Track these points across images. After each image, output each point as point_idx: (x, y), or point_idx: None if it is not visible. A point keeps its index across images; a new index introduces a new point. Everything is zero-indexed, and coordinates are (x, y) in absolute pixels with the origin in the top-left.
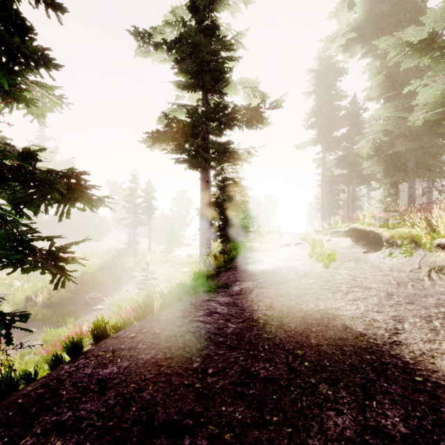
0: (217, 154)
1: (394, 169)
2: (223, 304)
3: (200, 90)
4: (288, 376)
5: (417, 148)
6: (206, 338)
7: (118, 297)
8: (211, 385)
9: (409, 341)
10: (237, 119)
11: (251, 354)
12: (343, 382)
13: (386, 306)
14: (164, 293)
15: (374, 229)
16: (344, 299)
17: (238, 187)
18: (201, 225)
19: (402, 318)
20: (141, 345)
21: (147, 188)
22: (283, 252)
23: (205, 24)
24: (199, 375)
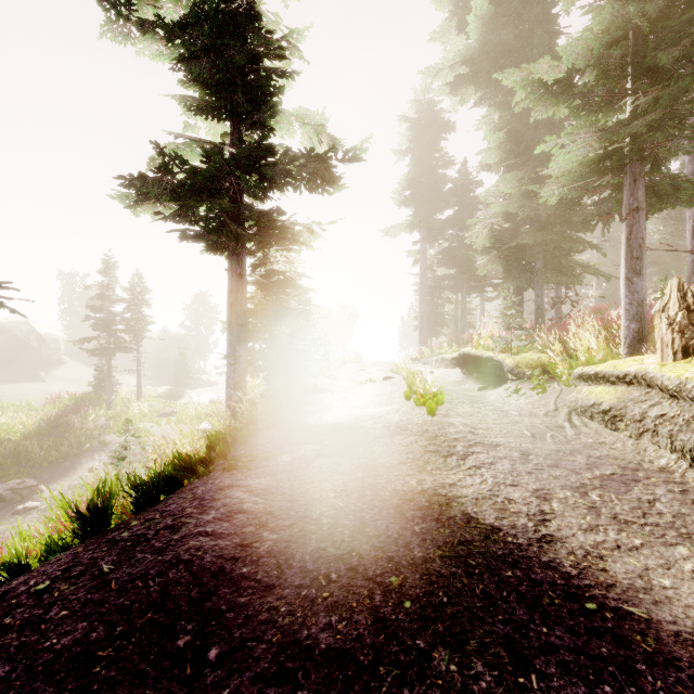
0: (258, 229)
1: (518, 269)
2: (257, 491)
3: (228, 119)
4: (374, 640)
5: (546, 241)
6: (214, 571)
7: (72, 484)
8: (212, 692)
9: (563, 532)
10: (291, 174)
11: (303, 596)
12: (474, 637)
13: (523, 474)
14: (140, 480)
15: (493, 355)
16: (462, 467)
17: (293, 287)
18: (229, 350)
19: (548, 493)
20: (56, 612)
21: (134, 286)
22: (365, 392)
23: (236, 6)
24: (187, 669)
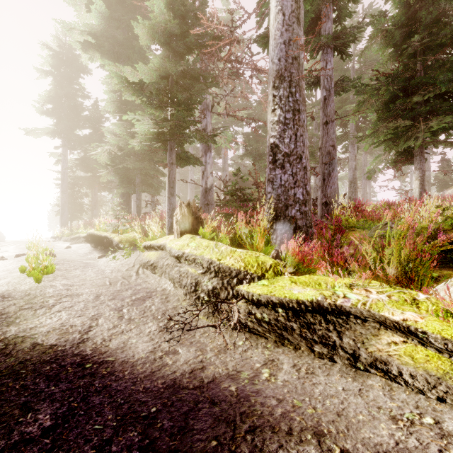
0: None
1: (127, 181)
2: None
3: None
4: None
5: (142, 168)
6: None
7: None
8: None
9: (97, 334)
10: None
11: None
12: None
13: (90, 308)
14: None
15: (108, 235)
16: (47, 314)
17: None
18: None
19: (101, 315)
20: None
21: None
22: None
23: None
24: None
